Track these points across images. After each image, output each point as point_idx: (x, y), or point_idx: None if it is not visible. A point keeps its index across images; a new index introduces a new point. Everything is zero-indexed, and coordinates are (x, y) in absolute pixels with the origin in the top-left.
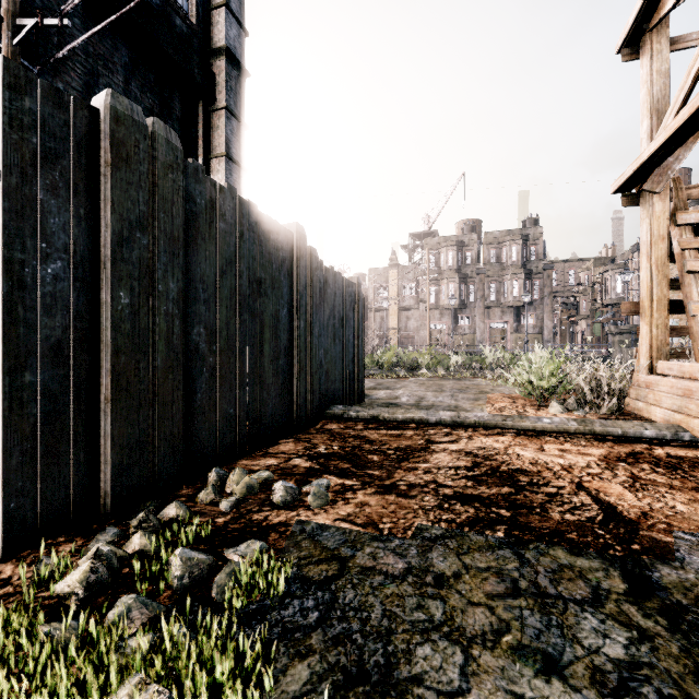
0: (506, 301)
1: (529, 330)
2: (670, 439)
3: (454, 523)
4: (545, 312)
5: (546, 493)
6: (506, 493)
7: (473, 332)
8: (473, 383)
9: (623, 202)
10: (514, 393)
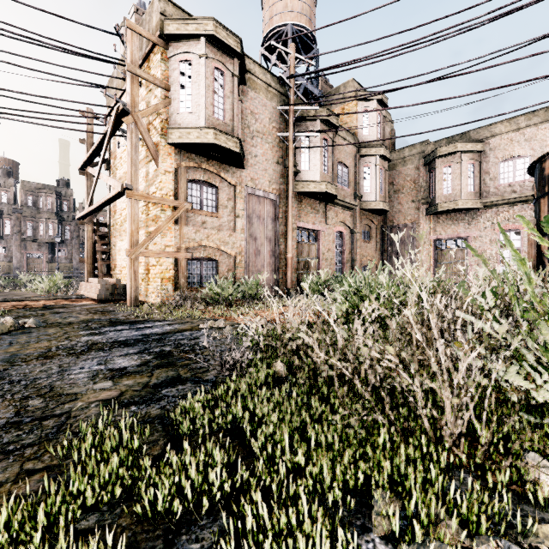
0: (42, 238)
1: (62, 260)
2: (80, 298)
3: (9, 309)
4: (75, 249)
5: (34, 305)
6: (23, 306)
7: (10, 260)
8: (12, 293)
9: (80, 223)
10: (37, 295)
